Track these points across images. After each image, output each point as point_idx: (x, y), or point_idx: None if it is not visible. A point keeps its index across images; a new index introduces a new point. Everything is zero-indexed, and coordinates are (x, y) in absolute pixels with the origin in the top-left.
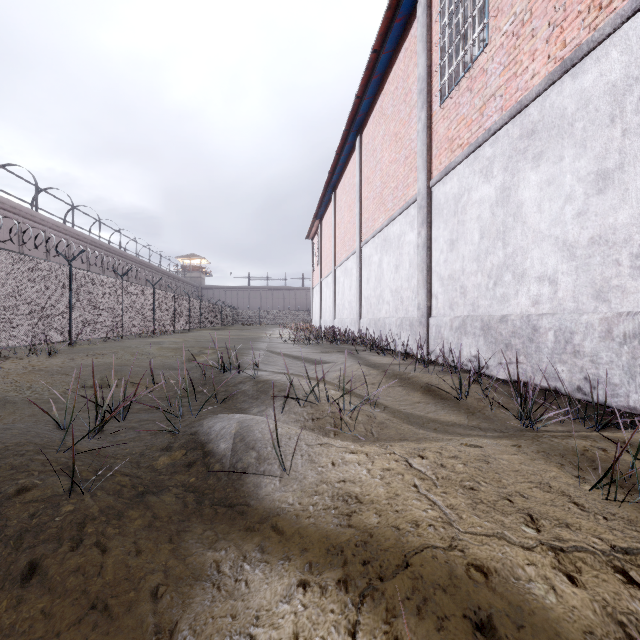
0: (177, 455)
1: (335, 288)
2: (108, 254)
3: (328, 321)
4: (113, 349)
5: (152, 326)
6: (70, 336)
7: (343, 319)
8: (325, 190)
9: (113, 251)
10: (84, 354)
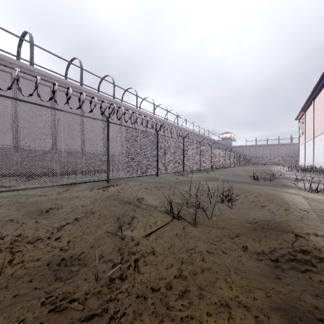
0: (276, 183)
1: (314, 147)
2: (201, 138)
3: (309, 163)
4: (224, 171)
5: (224, 164)
6: (211, 167)
7: (318, 162)
8: (307, 100)
9: (202, 137)
10: (219, 172)
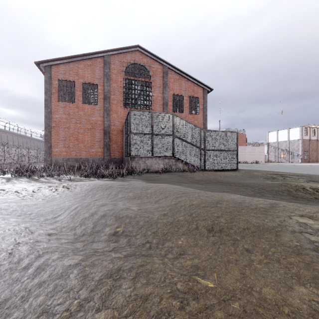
0: None
1: None
2: (3, 133)
3: None
4: None
5: (17, 161)
6: None
7: None
8: None
9: (6, 131)
10: None
